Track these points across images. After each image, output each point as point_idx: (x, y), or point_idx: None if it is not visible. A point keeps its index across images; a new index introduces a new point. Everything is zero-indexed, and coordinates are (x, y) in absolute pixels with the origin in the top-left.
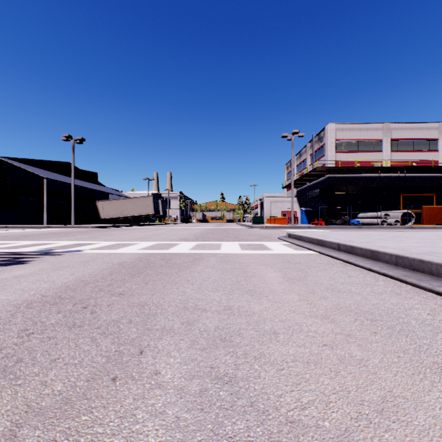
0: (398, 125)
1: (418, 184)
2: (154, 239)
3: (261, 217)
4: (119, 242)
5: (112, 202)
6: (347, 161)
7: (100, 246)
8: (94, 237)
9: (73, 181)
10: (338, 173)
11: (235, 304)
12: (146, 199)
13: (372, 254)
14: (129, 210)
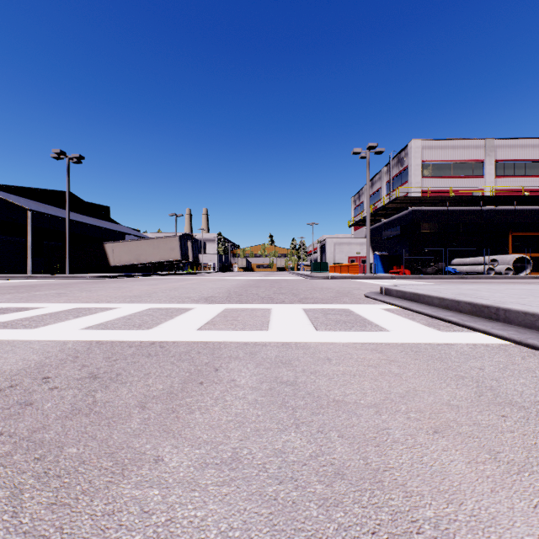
0: (504, 141)
1: (532, 220)
2: (153, 299)
3: (324, 263)
4: (84, 304)
5: (126, 244)
6: (436, 189)
7: (26, 315)
8: (63, 293)
9: (68, 214)
10: (425, 206)
11: None
12: (170, 240)
13: None
14: (148, 255)
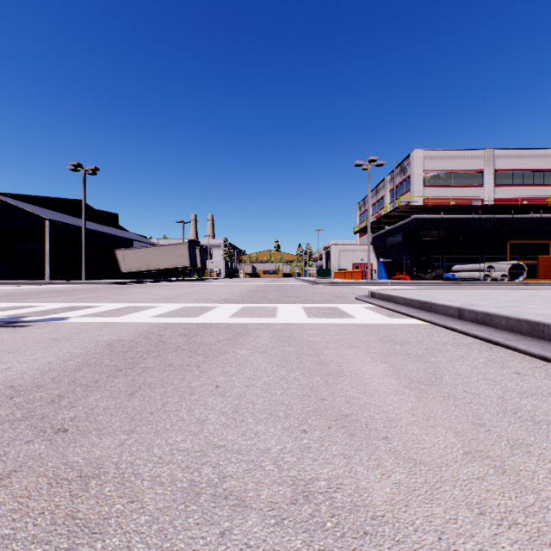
0: (503, 152)
1: (530, 228)
2: (182, 300)
3: (328, 270)
4: (131, 304)
5: (136, 251)
6: (437, 198)
7: (100, 310)
8: (102, 296)
9: (84, 223)
10: (426, 214)
11: (318, 474)
12: (179, 247)
13: (532, 328)
14: (158, 262)
